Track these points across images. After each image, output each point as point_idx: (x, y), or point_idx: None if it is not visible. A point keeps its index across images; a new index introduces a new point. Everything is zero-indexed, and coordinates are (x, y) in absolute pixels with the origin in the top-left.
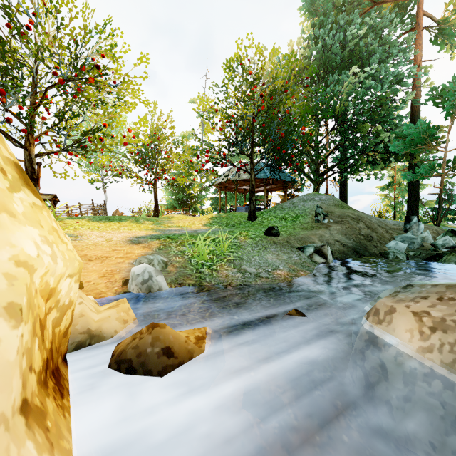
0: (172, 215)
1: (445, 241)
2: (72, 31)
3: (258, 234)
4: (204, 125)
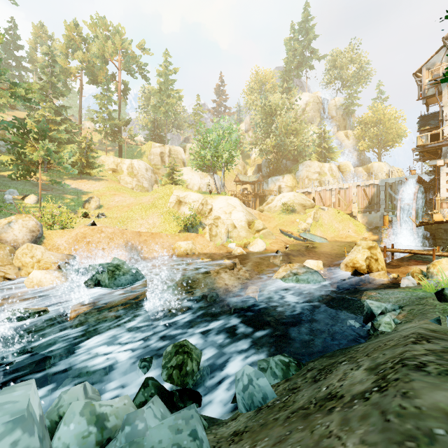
0: None
1: (94, 394)
2: None
3: None
4: None
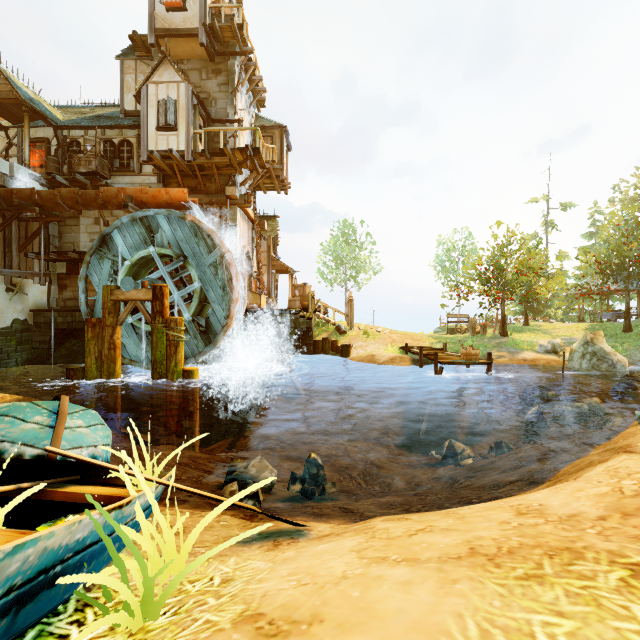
0: (538, 324)
1: None
2: (528, 255)
3: (637, 344)
4: (548, 223)
